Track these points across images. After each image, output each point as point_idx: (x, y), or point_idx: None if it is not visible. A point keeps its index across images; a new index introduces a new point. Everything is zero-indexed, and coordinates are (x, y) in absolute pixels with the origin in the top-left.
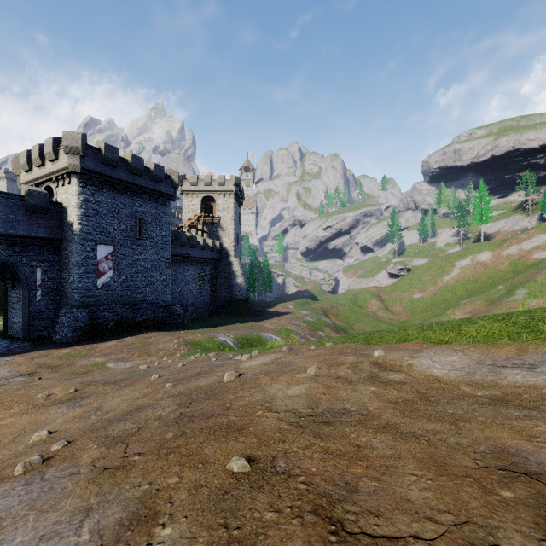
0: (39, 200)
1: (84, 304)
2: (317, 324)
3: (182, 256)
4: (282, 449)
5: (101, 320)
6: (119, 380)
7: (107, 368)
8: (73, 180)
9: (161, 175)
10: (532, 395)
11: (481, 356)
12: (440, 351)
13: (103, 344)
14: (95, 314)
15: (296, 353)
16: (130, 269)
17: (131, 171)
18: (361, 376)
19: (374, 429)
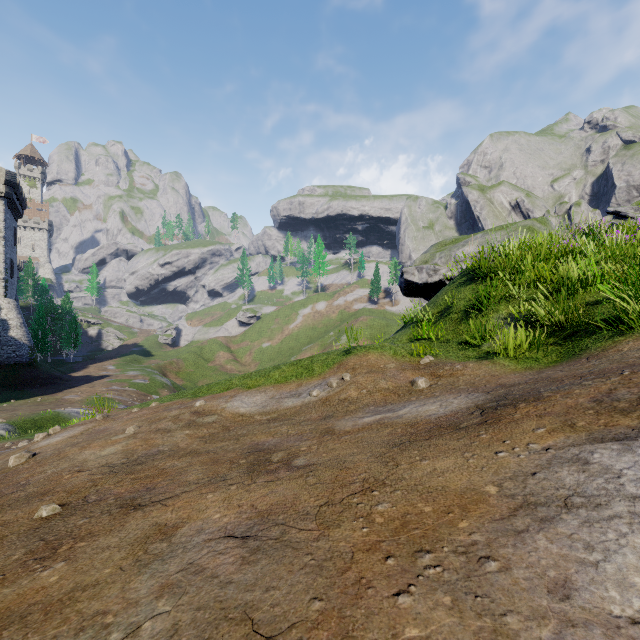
0: None
1: None
2: (151, 386)
3: None
4: (95, 490)
5: None
6: None
7: None
8: None
9: None
10: (292, 412)
11: (275, 392)
12: (250, 394)
13: None
14: None
15: (114, 419)
16: None
17: None
18: (180, 425)
19: (179, 457)
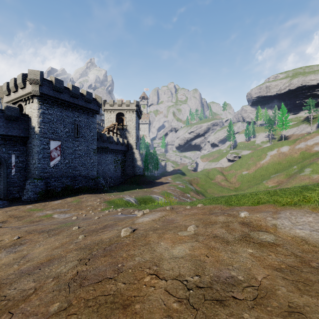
0: (13, 112)
1: (42, 177)
2: (186, 189)
3: (104, 148)
4: None
5: (53, 187)
6: (52, 229)
7: (52, 218)
8: (35, 100)
9: (90, 98)
10: None
11: None
12: (295, 213)
13: (53, 202)
14: (48, 183)
15: (176, 212)
16: (71, 155)
17: (72, 95)
18: (235, 236)
19: (278, 317)
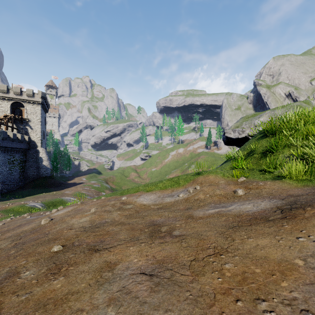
0: None
1: None
2: (101, 188)
3: None
4: (77, 239)
5: None
6: None
7: None
8: None
9: None
10: (169, 205)
11: (160, 194)
12: (148, 194)
13: None
14: None
15: (85, 204)
16: None
17: None
18: (115, 208)
19: (115, 225)
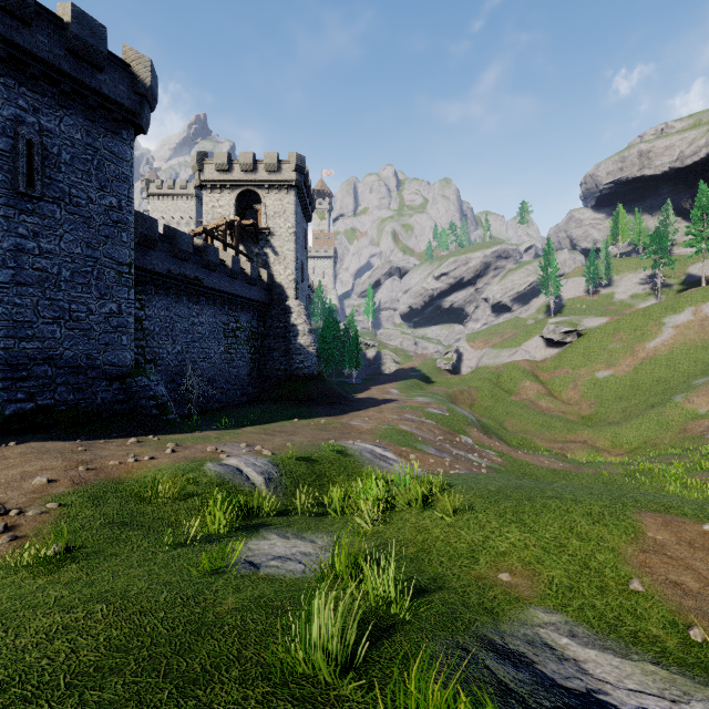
0: None
1: None
2: (453, 421)
3: (182, 281)
4: None
5: None
6: None
7: None
8: None
9: (96, 44)
10: None
11: None
12: None
13: None
14: None
15: None
16: None
17: None
18: None
19: None
